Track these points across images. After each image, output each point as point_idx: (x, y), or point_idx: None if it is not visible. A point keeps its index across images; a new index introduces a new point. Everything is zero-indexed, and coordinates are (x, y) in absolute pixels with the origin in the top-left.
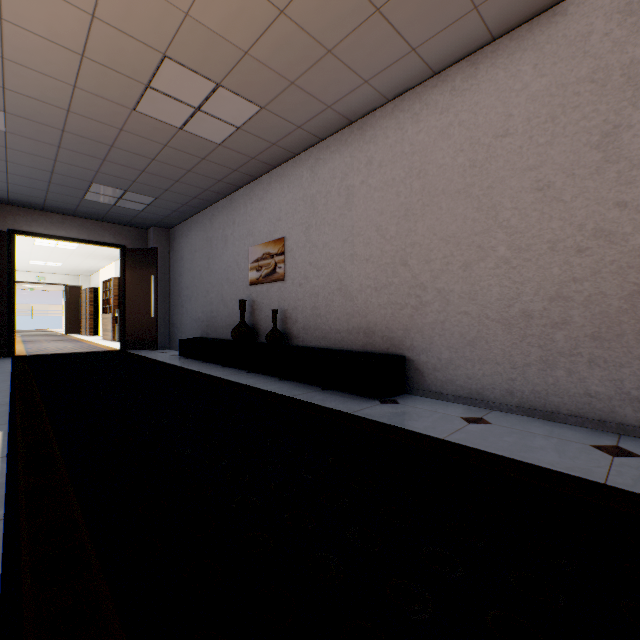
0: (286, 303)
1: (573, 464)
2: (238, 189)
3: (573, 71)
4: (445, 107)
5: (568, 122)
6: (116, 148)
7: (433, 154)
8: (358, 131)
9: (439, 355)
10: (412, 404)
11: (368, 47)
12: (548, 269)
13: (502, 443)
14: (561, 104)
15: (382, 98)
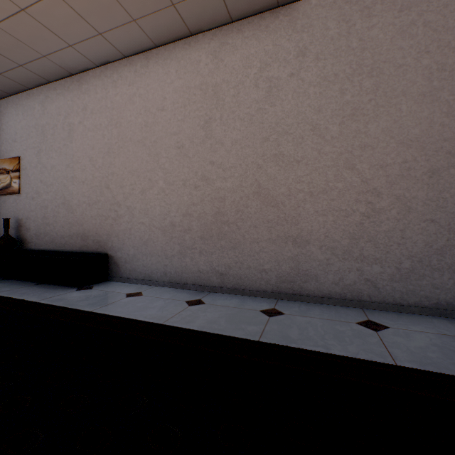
0: (21, 213)
1: (160, 314)
2: None
3: (193, 80)
4: (132, 82)
5: (191, 110)
6: None
7: (125, 112)
8: (77, 82)
9: (128, 252)
10: (102, 288)
11: (60, 19)
12: (183, 197)
13: (132, 308)
14: (188, 98)
15: (91, 62)
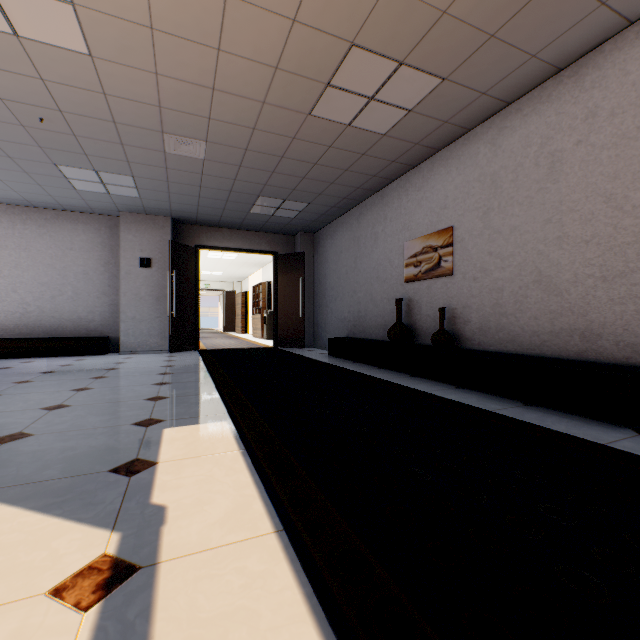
0: (454, 300)
1: None
2: (390, 182)
3: None
4: None
5: None
6: (285, 158)
7: None
8: (570, 79)
9: None
10: None
11: None
12: None
13: None
14: None
15: (620, 22)
